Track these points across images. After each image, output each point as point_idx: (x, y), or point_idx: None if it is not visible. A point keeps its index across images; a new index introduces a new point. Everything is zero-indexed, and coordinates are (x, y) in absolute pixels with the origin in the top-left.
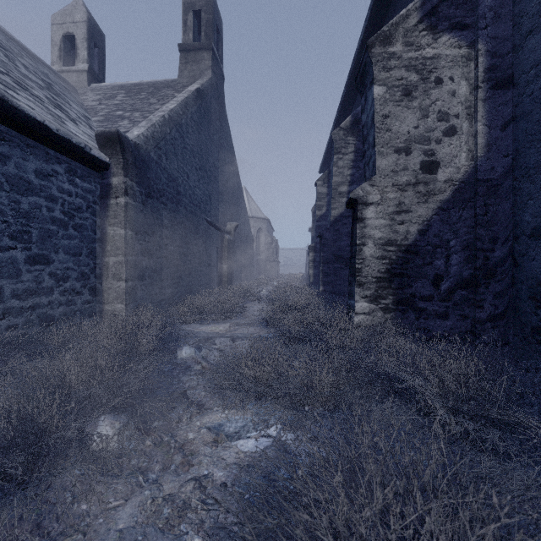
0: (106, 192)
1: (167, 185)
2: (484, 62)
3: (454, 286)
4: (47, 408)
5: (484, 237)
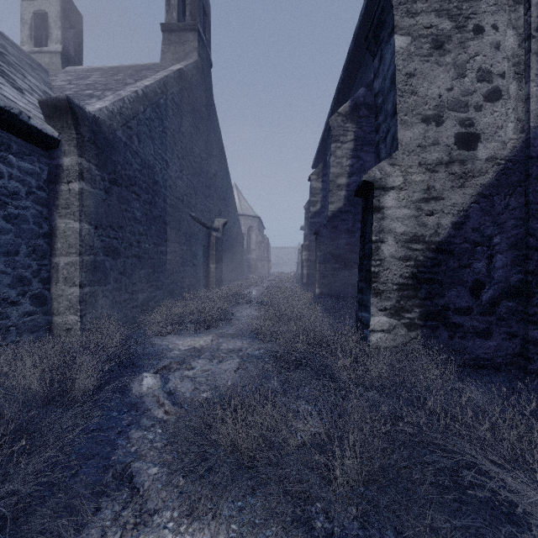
0: (55, 175)
1: (141, 172)
2: None
3: (498, 295)
4: None
5: None
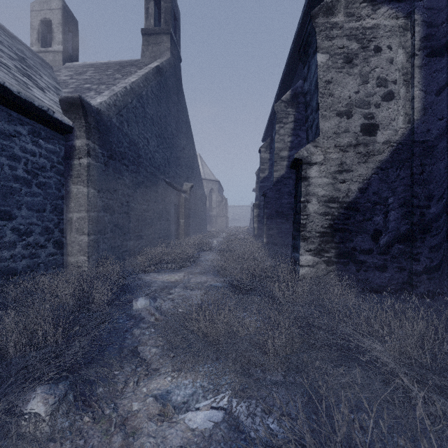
0: (69, 153)
1: (129, 149)
2: (420, 32)
3: (392, 240)
4: None
5: (420, 194)
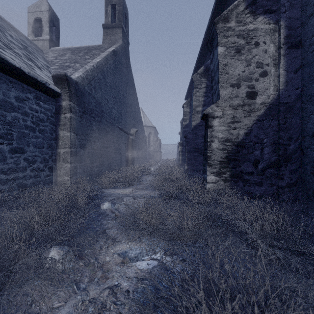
0: (58, 110)
1: (95, 106)
2: (284, 33)
3: (266, 166)
4: (18, 243)
5: (284, 137)
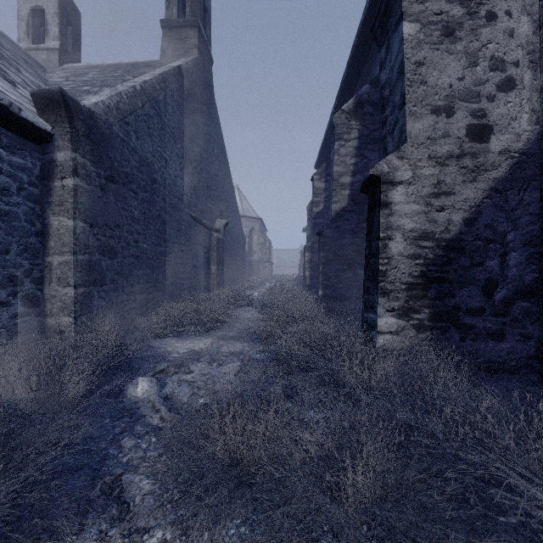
0: (48, 171)
1: (139, 170)
2: None
3: (512, 295)
4: None
5: None
